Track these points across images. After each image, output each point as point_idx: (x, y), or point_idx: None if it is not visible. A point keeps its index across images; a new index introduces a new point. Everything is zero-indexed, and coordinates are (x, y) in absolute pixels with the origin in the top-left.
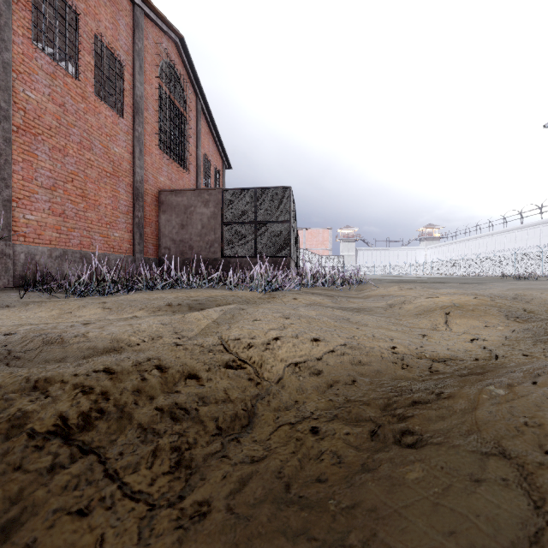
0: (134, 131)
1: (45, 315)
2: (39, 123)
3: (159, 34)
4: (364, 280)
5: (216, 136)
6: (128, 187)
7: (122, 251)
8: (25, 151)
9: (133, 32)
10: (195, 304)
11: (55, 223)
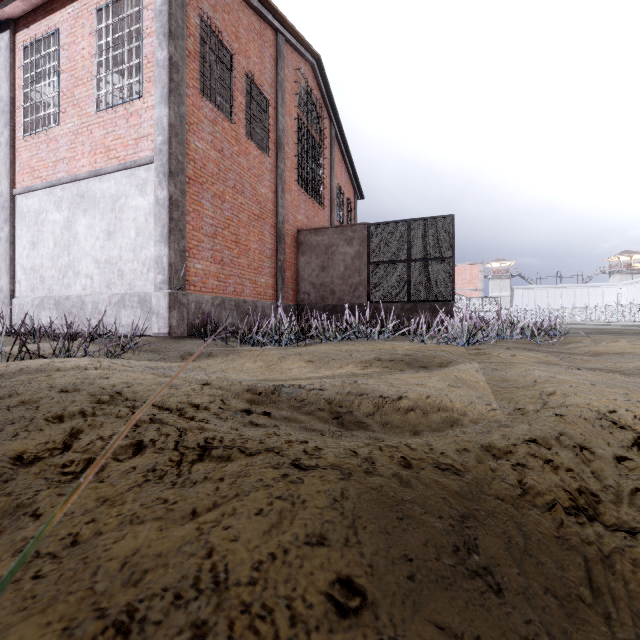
0: (277, 168)
1: (254, 366)
2: (204, 172)
3: (297, 59)
4: (562, 330)
5: (348, 163)
6: (272, 229)
7: (266, 297)
8: (194, 201)
9: (275, 63)
10: (411, 359)
11: (215, 271)
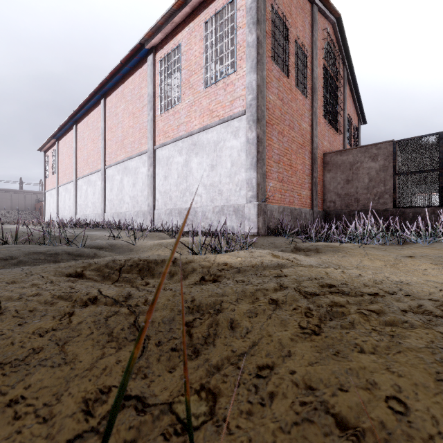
0: (313, 107)
1: (378, 265)
2: (273, 116)
3: (323, 22)
4: None
5: (355, 96)
6: (309, 153)
7: (306, 206)
8: (268, 138)
9: (311, 28)
10: None
11: (279, 188)
